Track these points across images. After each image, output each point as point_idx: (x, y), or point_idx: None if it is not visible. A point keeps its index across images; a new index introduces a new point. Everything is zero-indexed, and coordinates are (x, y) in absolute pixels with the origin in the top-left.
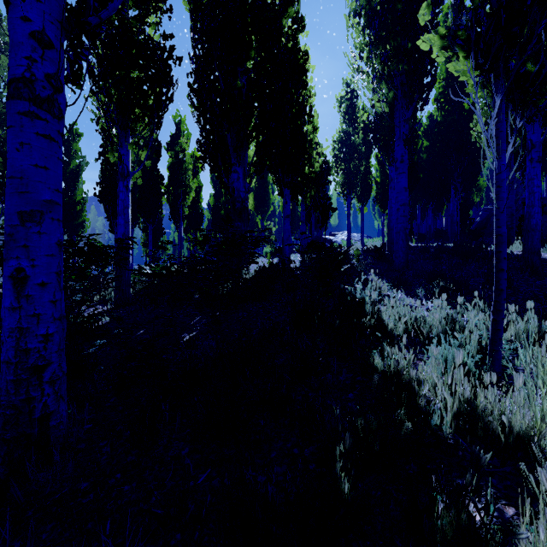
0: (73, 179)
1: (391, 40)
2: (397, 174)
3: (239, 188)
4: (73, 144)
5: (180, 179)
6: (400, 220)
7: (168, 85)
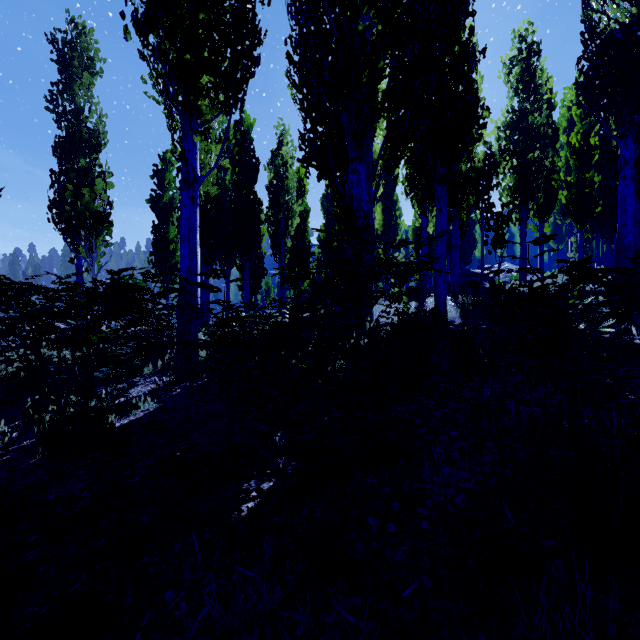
0: (167, 215)
1: None
2: None
3: (360, 196)
4: (166, 175)
5: (281, 201)
6: None
7: (253, 37)
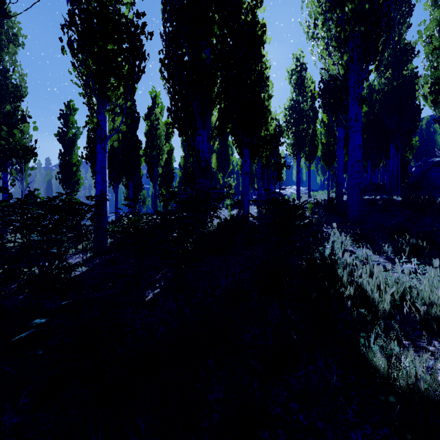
0: (70, 146)
1: (347, 3)
2: (352, 132)
3: (204, 149)
4: (70, 117)
5: (155, 144)
6: (354, 175)
7: (141, 57)
